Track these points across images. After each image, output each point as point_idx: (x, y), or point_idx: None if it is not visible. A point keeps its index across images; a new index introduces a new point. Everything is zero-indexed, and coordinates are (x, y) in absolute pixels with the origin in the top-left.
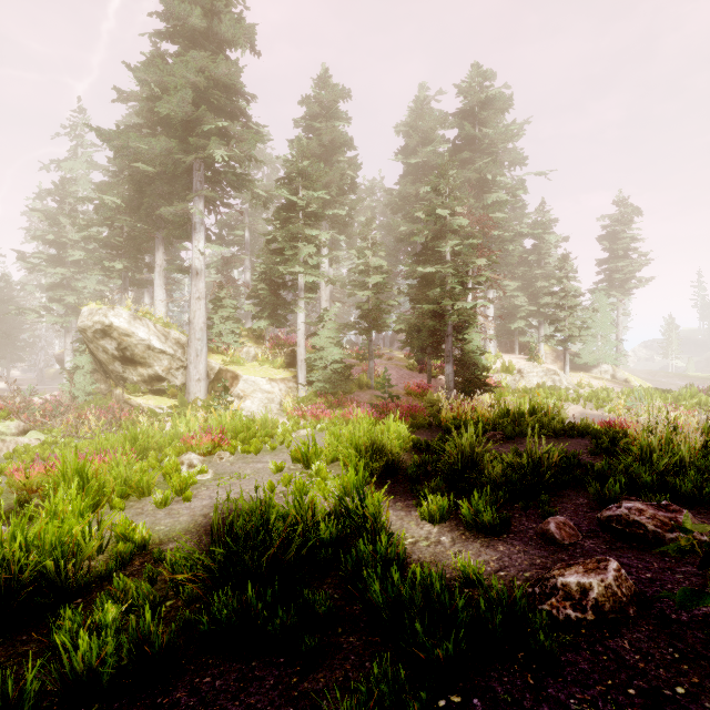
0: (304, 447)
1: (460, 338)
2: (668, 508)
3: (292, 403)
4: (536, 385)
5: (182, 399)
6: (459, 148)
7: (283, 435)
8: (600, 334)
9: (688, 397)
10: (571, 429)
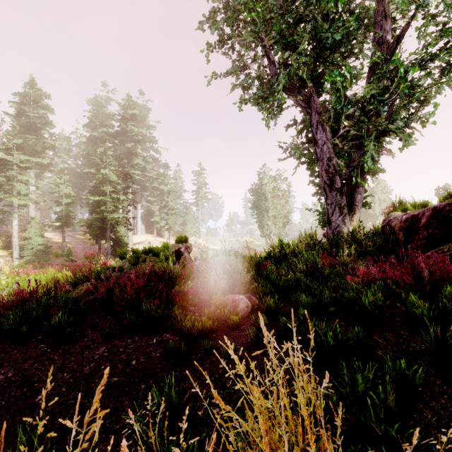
0: (22, 284)
1: (115, 230)
2: None
3: (9, 268)
4: None
5: None
6: (120, 133)
7: (7, 283)
8: (190, 224)
9: None
10: None
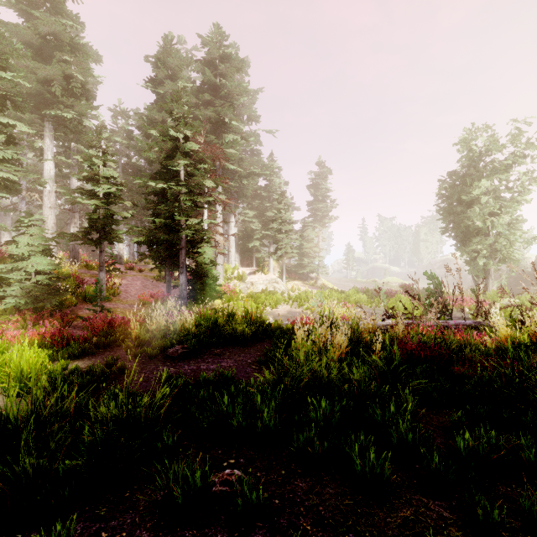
0: None
1: (195, 252)
2: None
3: None
4: (261, 290)
5: None
6: (203, 90)
7: None
8: (308, 253)
9: (353, 296)
10: (264, 332)
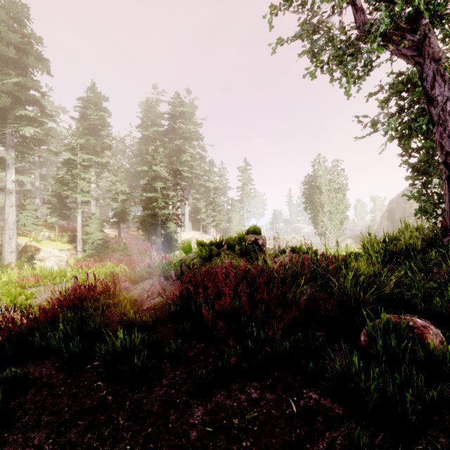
0: (84, 277)
1: (166, 226)
2: None
3: (74, 261)
4: None
5: (0, 264)
6: (169, 131)
7: (72, 275)
8: (236, 221)
9: None
10: None
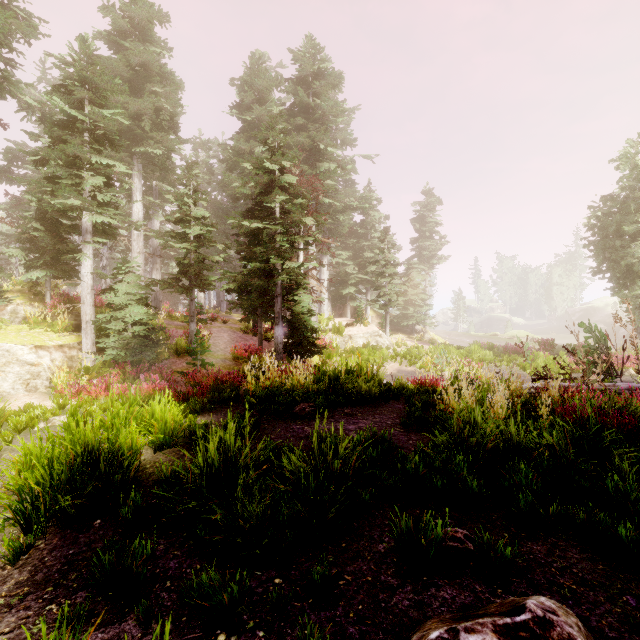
0: None
1: (291, 300)
2: (549, 637)
3: (68, 377)
4: (362, 345)
5: None
6: (294, 114)
7: None
8: (413, 300)
9: (476, 352)
10: (387, 392)
